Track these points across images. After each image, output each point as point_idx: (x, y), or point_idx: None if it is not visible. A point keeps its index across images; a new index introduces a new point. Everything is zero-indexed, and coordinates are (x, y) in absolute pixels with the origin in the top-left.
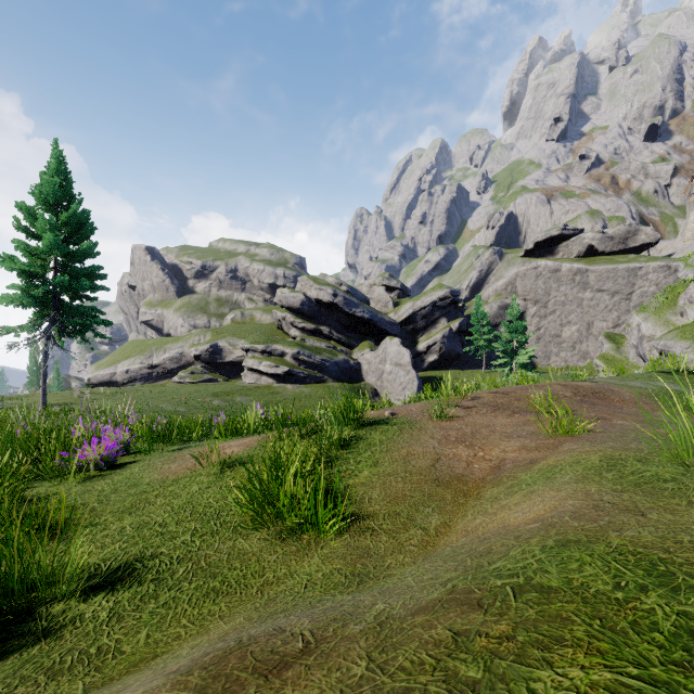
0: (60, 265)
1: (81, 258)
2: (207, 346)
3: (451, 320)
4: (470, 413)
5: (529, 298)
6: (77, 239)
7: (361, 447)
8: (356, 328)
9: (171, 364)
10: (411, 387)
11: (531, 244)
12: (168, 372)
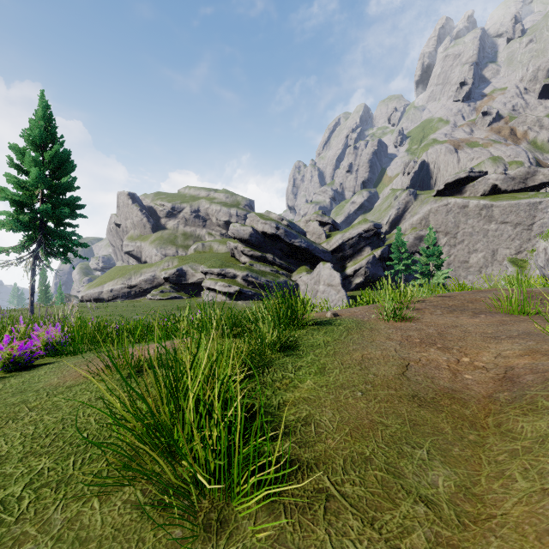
0: (45, 196)
1: (63, 190)
2: (174, 270)
3: (374, 249)
4: (423, 314)
5: (441, 230)
6: (60, 174)
7: (302, 349)
8: (294, 255)
9: (146, 285)
10: (341, 304)
11: (442, 185)
12: (143, 291)
